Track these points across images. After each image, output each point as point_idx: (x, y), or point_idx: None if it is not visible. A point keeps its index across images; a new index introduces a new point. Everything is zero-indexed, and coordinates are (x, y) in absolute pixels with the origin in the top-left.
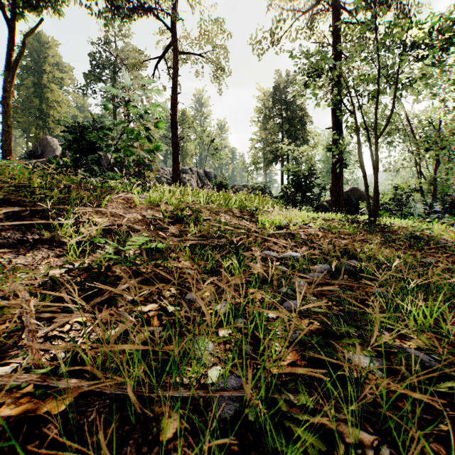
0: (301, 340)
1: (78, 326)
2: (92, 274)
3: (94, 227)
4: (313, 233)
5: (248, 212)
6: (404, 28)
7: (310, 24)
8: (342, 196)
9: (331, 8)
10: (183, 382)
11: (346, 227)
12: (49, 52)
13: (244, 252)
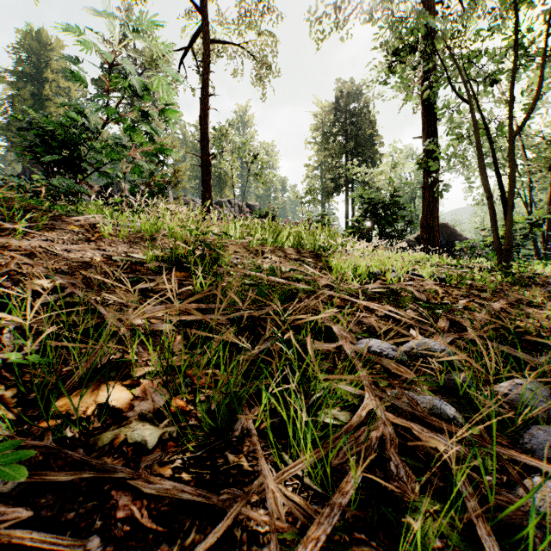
0: None
1: None
2: None
3: None
4: (427, 288)
5: (310, 253)
6: None
7: None
8: (437, 232)
9: None
10: None
11: (476, 278)
12: (52, 56)
13: (317, 343)
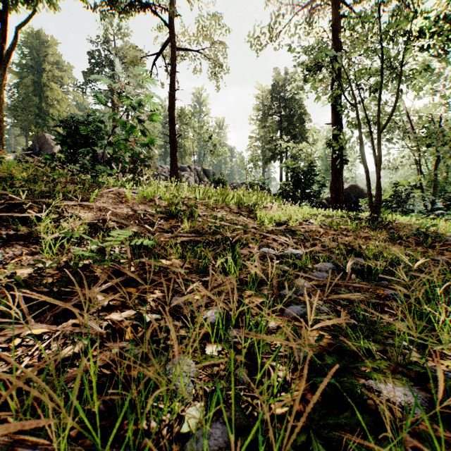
0: (310, 361)
1: (31, 341)
2: (65, 274)
3: (77, 222)
4: (314, 230)
5: (246, 208)
6: (408, 18)
7: (309, 19)
8: (342, 193)
9: (331, 1)
10: (149, 429)
11: (348, 224)
12: (48, 51)
13: (241, 250)
